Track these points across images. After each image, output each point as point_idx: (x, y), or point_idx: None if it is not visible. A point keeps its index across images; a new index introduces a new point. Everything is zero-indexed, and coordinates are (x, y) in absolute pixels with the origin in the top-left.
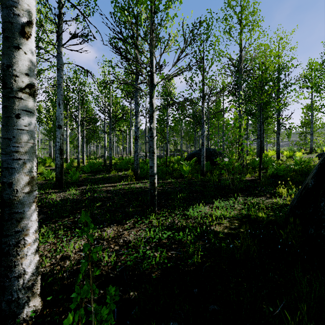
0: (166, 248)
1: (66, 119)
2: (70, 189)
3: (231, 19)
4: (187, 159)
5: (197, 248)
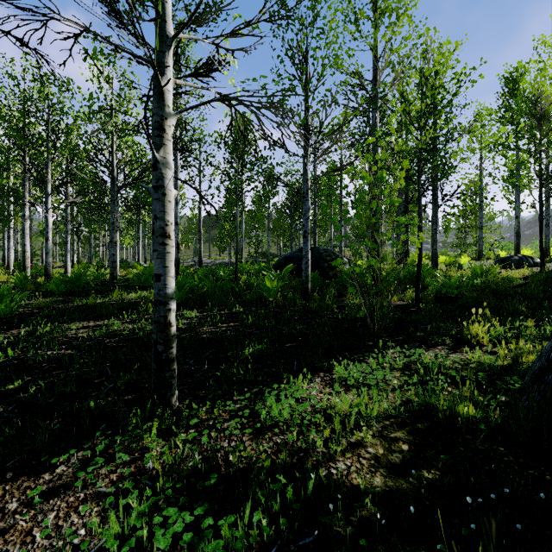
0: None
1: (23, 181)
2: None
3: None
4: (277, 267)
5: None
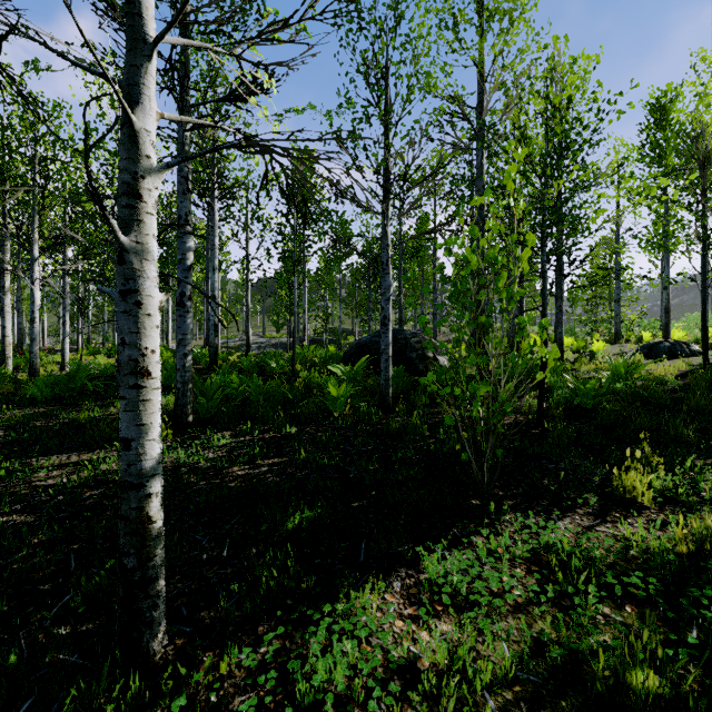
0: None
1: (2, 240)
2: None
3: None
4: (349, 356)
5: None
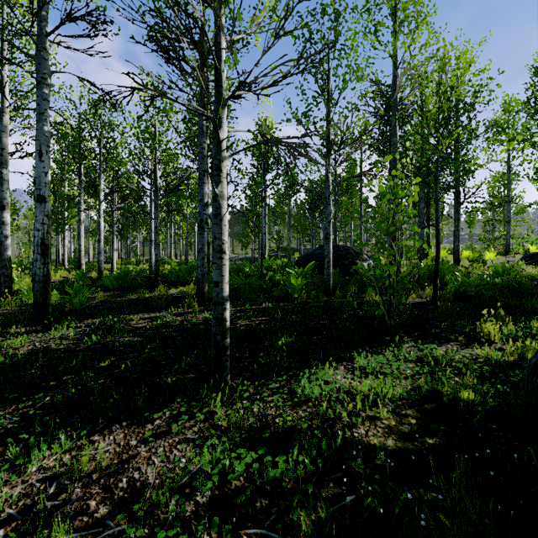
0: (239, 511)
1: (79, 190)
2: (59, 327)
3: (379, 9)
4: (299, 264)
5: (325, 531)
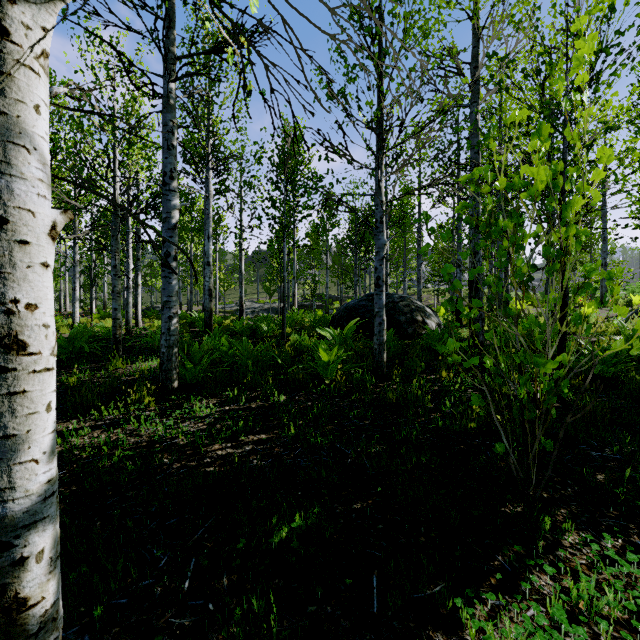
0: None
1: None
2: None
3: None
4: (337, 320)
5: None
